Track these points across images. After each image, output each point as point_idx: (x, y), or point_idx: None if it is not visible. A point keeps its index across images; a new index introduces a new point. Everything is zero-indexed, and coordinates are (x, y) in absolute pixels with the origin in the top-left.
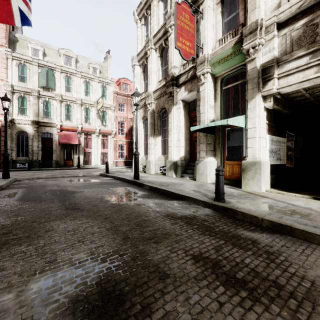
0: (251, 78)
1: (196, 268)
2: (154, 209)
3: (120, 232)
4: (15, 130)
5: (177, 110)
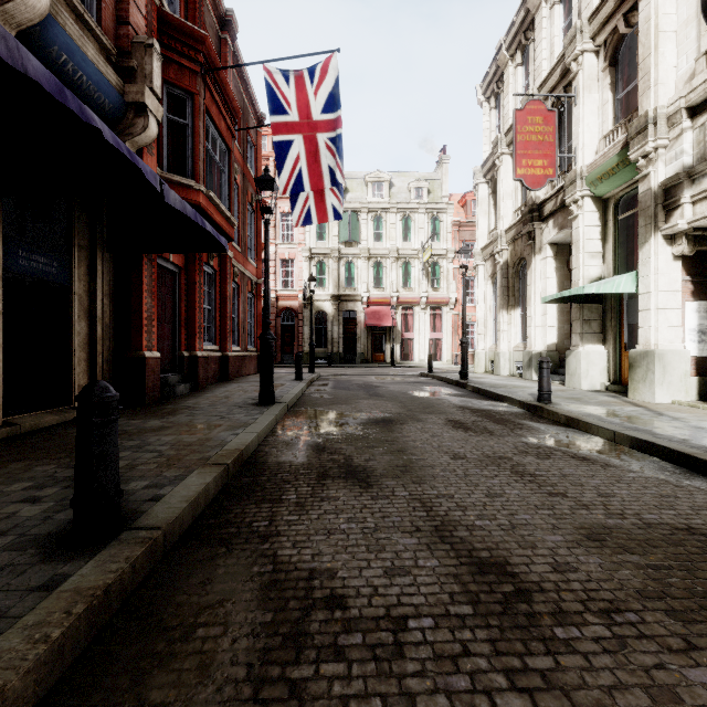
0: (644, 207)
1: (445, 422)
2: (453, 403)
3: (407, 408)
4: (313, 310)
5: (541, 262)
